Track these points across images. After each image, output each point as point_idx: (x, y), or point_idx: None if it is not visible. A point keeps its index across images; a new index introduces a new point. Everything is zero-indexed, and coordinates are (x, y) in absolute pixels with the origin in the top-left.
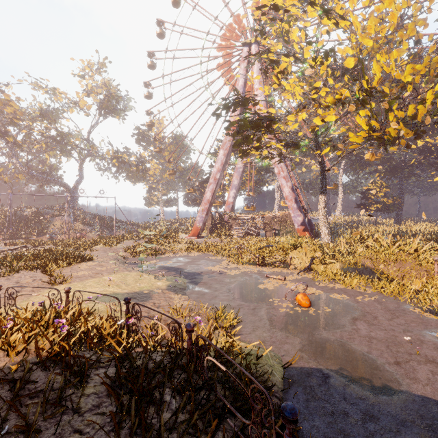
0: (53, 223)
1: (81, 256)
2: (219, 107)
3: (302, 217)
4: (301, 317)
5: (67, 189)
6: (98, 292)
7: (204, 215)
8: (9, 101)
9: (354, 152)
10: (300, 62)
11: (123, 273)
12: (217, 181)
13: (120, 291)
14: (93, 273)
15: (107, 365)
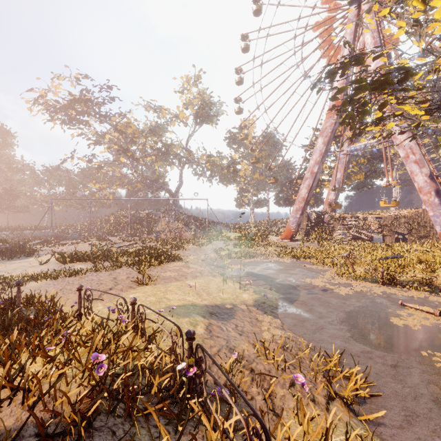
0: (159, 223)
1: (172, 255)
2: (320, 77)
3: None
4: None
5: (170, 193)
6: (176, 300)
7: (298, 215)
8: (129, 123)
9: None
10: None
11: (207, 278)
12: (315, 175)
13: (200, 301)
14: (178, 275)
15: None
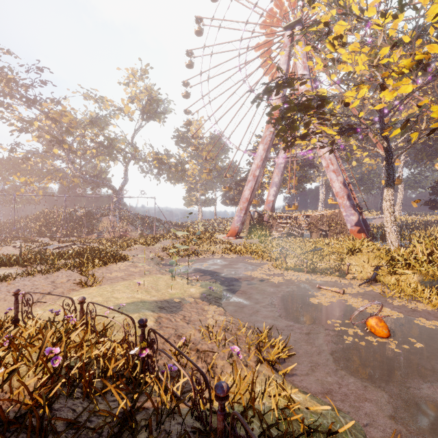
0: (101, 222)
1: (117, 255)
2: (259, 93)
3: (357, 217)
4: (379, 353)
5: (114, 190)
6: (125, 299)
7: (242, 214)
8: (65, 112)
9: (419, 141)
10: (357, 32)
11: (155, 276)
12: (257, 178)
13: (149, 298)
14: (125, 275)
15: (99, 433)
